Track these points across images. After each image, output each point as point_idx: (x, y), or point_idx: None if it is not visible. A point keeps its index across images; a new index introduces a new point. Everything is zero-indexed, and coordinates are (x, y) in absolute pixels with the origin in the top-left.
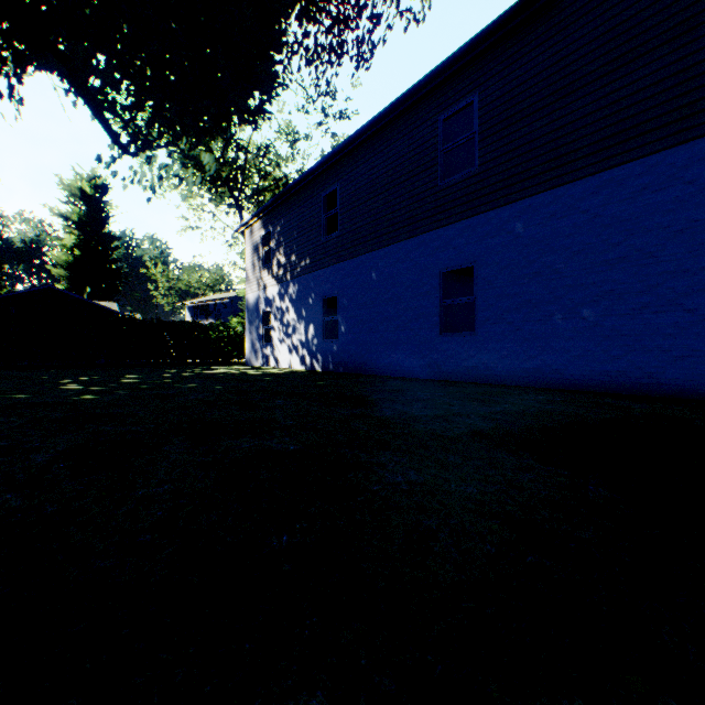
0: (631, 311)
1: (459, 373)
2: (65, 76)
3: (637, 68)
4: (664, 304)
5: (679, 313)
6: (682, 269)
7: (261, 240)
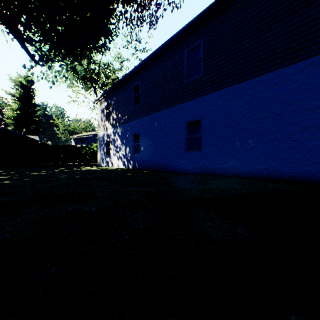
0: (269, 140)
1: (194, 169)
2: (4, 24)
3: (272, 29)
4: (284, 137)
5: (290, 142)
6: (291, 121)
7: (105, 107)
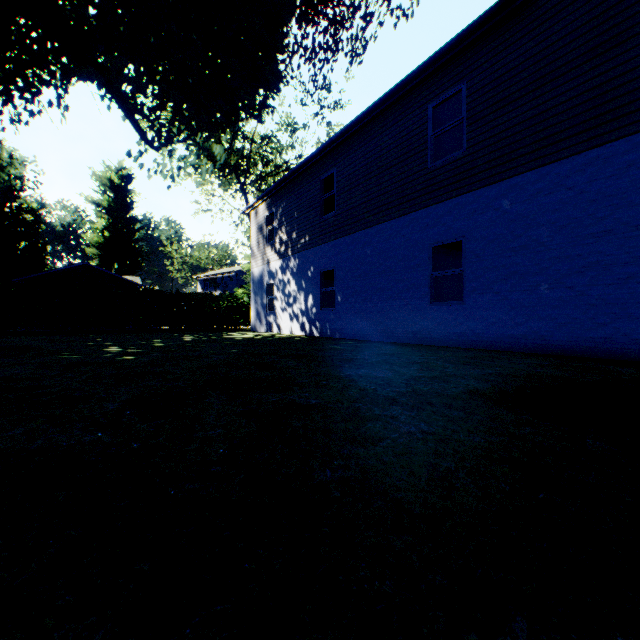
0: (617, 281)
1: (448, 339)
2: (103, 85)
3: (623, 52)
4: None
5: None
6: None
7: (265, 220)
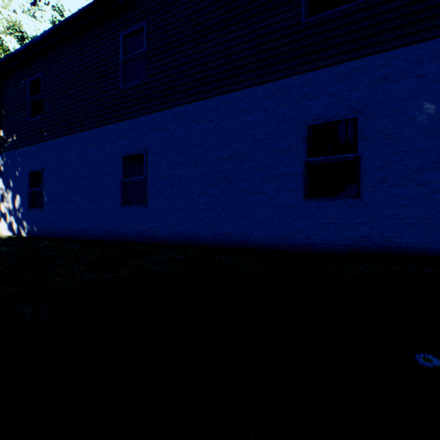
0: (236, 192)
1: (134, 236)
2: None
3: (239, 29)
4: (252, 188)
5: (259, 194)
6: (261, 165)
7: None
